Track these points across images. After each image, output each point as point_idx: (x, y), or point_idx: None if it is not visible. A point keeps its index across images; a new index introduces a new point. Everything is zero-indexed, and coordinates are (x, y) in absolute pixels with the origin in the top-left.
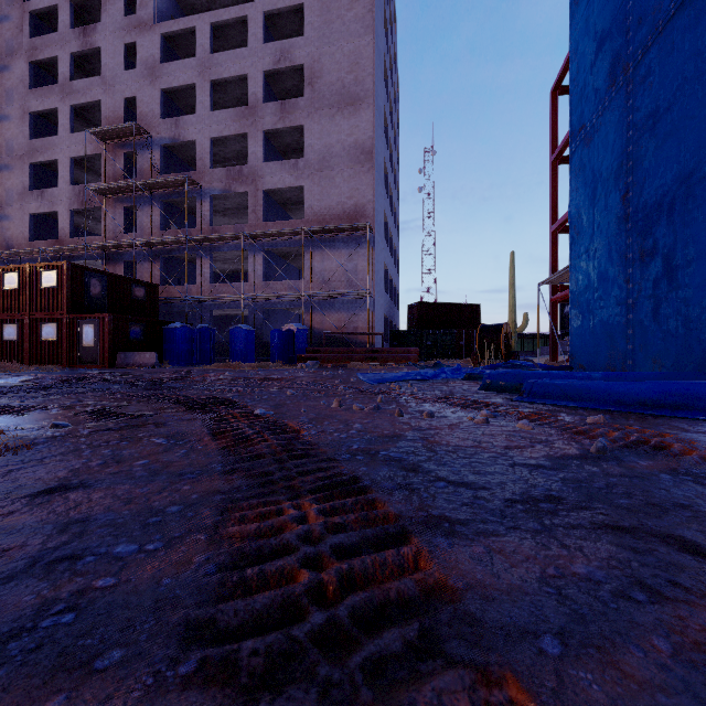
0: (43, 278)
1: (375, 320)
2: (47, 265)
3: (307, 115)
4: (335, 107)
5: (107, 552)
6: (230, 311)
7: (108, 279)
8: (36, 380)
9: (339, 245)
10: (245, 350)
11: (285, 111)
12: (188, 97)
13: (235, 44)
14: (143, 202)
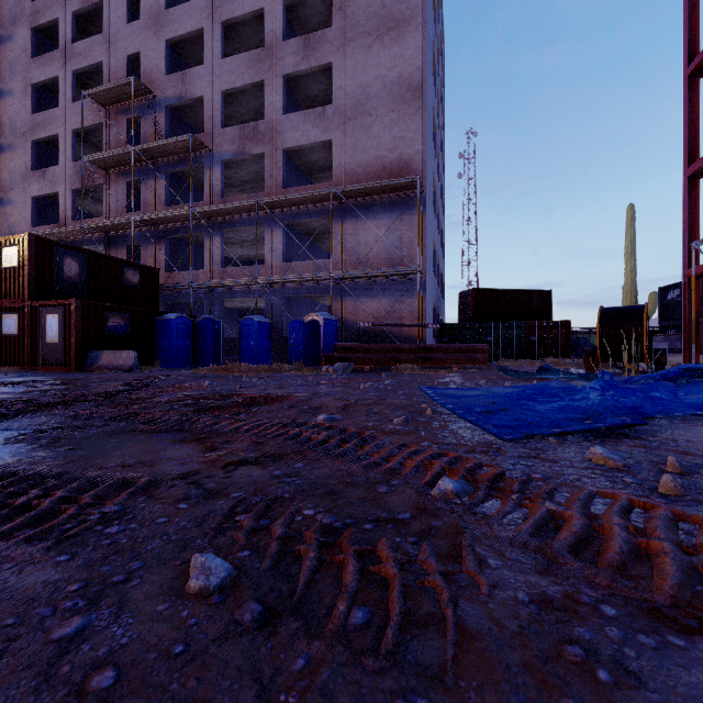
0: (3, 256)
1: (425, 308)
2: (8, 239)
3: (336, 49)
4: (373, 34)
5: None
6: (248, 303)
7: (89, 259)
8: None
9: (377, 212)
10: (258, 347)
11: (309, 48)
12: (198, 51)
13: None
14: (147, 174)
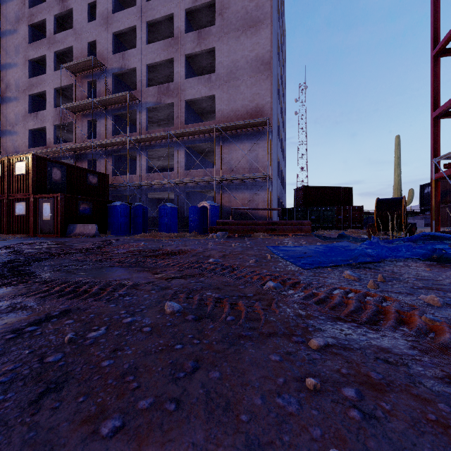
0: (16, 167)
1: (272, 198)
2: (19, 157)
3: (218, 39)
4: (240, 30)
5: None
6: (162, 195)
7: (67, 169)
8: None
9: (243, 139)
10: (169, 222)
11: (201, 38)
12: (132, 39)
13: None
14: (101, 116)
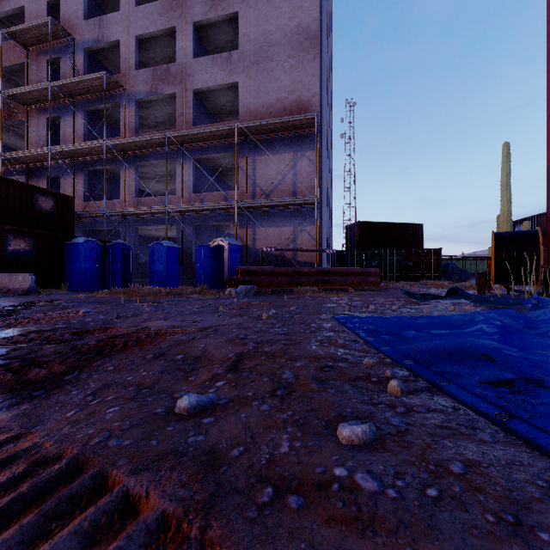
0: None
1: (322, 235)
2: None
3: None
4: None
5: None
6: (163, 231)
7: None
8: None
9: (278, 148)
10: (166, 270)
11: None
12: (116, 2)
13: None
14: (66, 111)
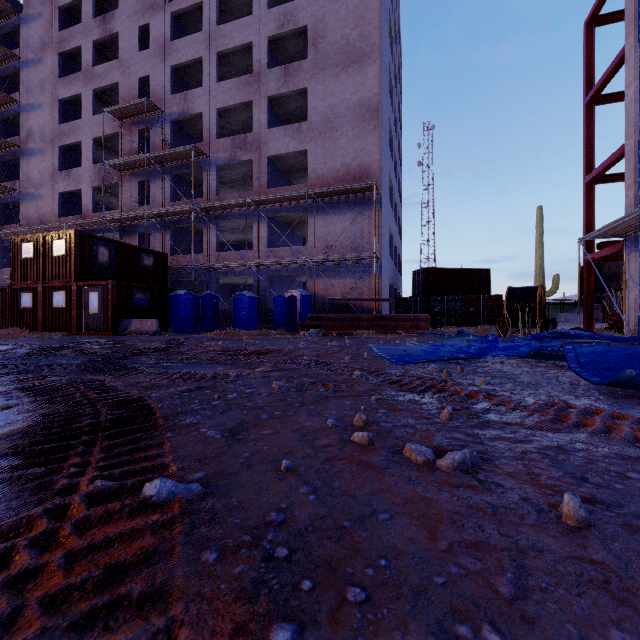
0: (54, 247)
1: (381, 285)
2: (58, 234)
3: (310, 77)
4: (340, 66)
5: None
6: (236, 280)
7: (117, 248)
8: (13, 350)
9: (343, 208)
10: (248, 317)
11: (288, 75)
12: (196, 73)
13: (241, 17)
14: (155, 175)
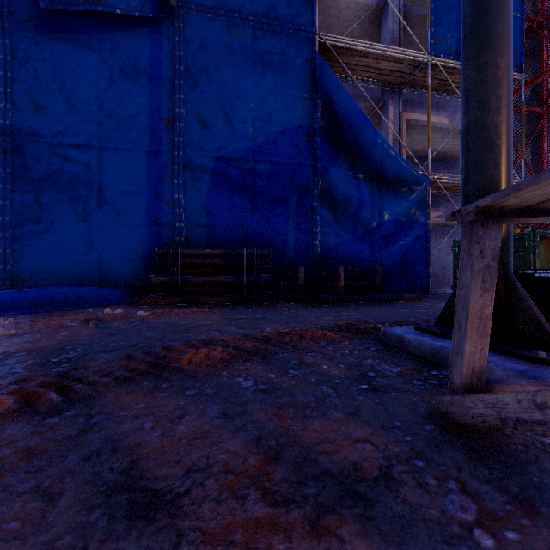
0: None
1: None
2: None
3: None
4: None
5: (253, 386)
6: None
7: None
8: None
9: None
10: None
11: None
12: None
13: None
14: None
